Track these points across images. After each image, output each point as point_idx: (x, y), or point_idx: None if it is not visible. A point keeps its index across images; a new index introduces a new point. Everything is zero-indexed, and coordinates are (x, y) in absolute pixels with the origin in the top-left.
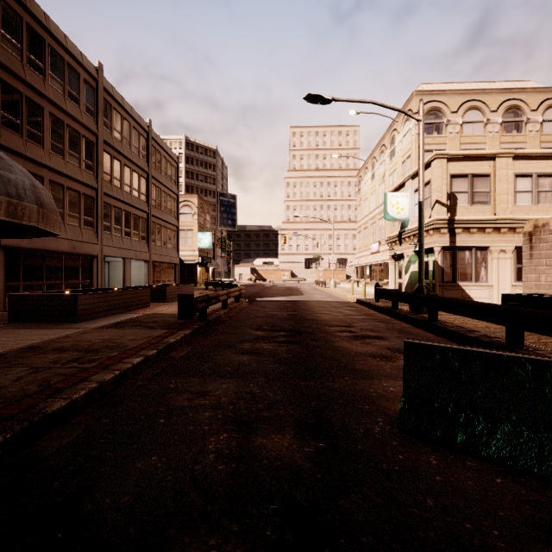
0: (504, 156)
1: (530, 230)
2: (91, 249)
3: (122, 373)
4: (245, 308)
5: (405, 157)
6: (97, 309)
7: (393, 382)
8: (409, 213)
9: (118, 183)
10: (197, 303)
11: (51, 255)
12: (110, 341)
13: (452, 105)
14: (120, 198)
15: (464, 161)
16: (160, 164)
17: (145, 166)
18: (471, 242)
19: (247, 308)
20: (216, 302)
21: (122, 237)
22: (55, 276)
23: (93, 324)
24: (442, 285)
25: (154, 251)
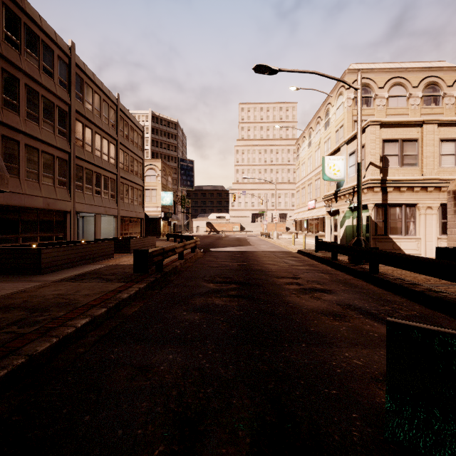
0: (430, 123)
1: (454, 189)
2: (65, 206)
3: (62, 340)
4: (200, 258)
5: (339, 126)
6: (61, 261)
7: (355, 351)
8: (344, 174)
9: (90, 148)
10: (153, 256)
11: (26, 211)
12: (63, 297)
13: (379, 82)
14: (91, 161)
15: (395, 128)
16: (128, 132)
17: (114, 134)
18: (401, 200)
19: (201, 258)
20: (173, 254)
21: (93, 195)
22: (31, 230)
23: (55, 277)
24: (375, 237)
25: (122, 207)
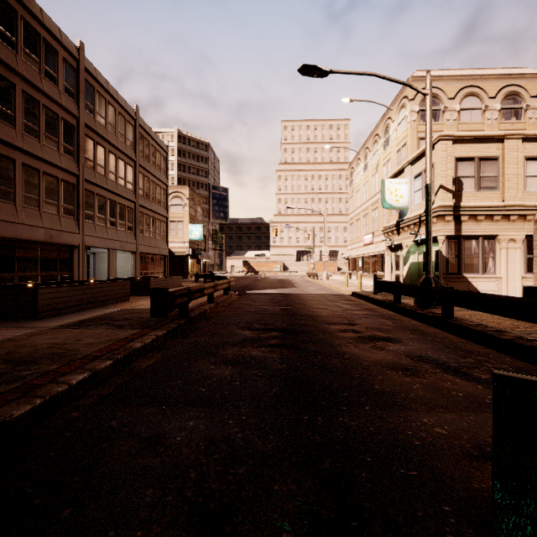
0: (513, 138)
1: None
2: (71, 239)
3: (49, 401)
4: (234, 302)
5: (400, 145)
6: (63, 304)
7: (436, 415)
8: (408, 201)
9: (102, 170)
10: (176, 297)
11: (24, 245)
12: (60, 347)
13: (449, 91)
14: (104, 186)
15: (470, 143)
16: (149, 153)
17: (132, 154)
18: (478, 231)
19: (236, 302)
20: (200, 296)
21: (107, 227)
22: (29, 267)
23: (54, 322)
24: (446, 276)
25: (142, 242)
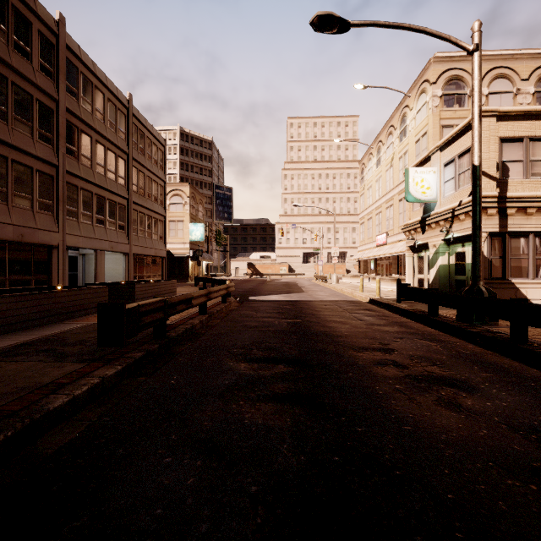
0: None
1: None
2: (49, 238)
3: None
4: (232, 312)
5: (420, 135)
6: (5, 319)
7: None
8: (436, 193)
9: (88, 161)
10: (143, 314)
11: None
12: None
13: None
14: (90, 180)
15: (518, 121)
16: (144, 145)
17: (124, 146)
18: (528, 226)
19: (234, 312)
20: (186, 308)
21: (94, 225)
22: None
23: None
24: (489, 282)
25: (136, 242)
